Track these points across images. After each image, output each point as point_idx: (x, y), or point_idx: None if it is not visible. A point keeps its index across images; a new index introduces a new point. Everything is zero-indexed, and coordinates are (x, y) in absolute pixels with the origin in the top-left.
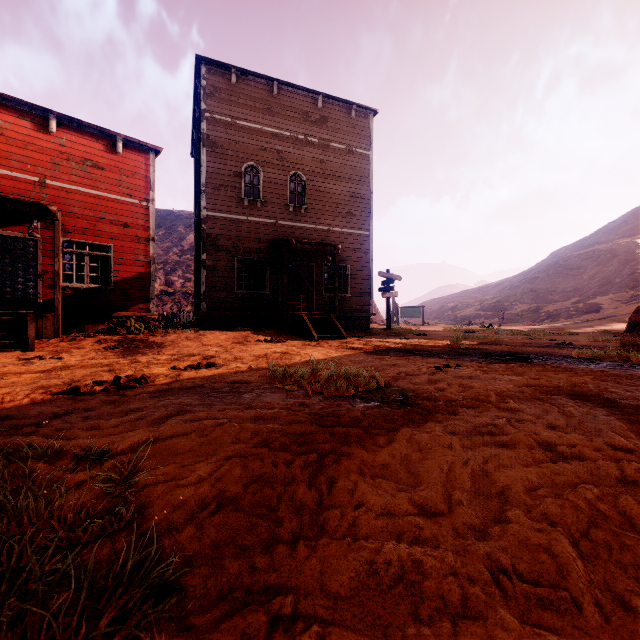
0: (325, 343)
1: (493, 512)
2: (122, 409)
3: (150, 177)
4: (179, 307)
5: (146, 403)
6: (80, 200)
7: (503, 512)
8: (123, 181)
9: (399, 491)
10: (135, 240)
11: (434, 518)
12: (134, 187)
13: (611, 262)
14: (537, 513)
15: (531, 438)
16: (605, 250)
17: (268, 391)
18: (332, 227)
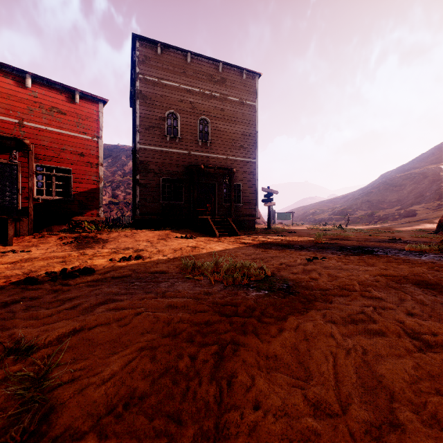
0: (224, 239)
1: (383, 412)
2: (61, 298)
3: (99, 120)
4: (122, 213)
5: (82, 292)
6: (48, 136)
7: (393, 412)
8: (80, 123)
9: (293, 386)
10: (88, 165)
11: (330, 420)
12: (88, 127)
13: (423, 181)
14: (428, 416)
15: (397, 326)
16: (419, 173)
17: (180, 280)
18: (229, 156)
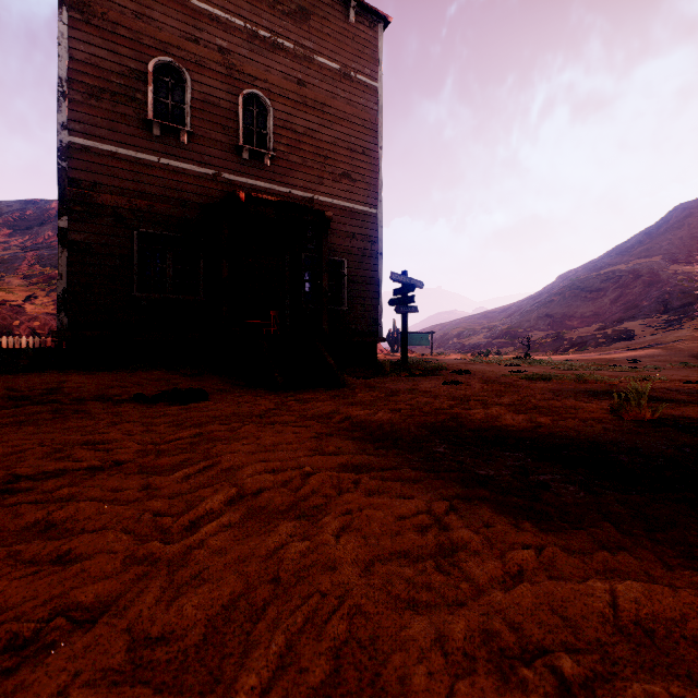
0: (297, 401)
1: None
2: None
3: None
4: None
5: None
6: None
7: None
8: None
9: None
10: None
11: None
12: None
13: (634, 284)
14: None
15: None
16: (626, 270)
17: None
18: (318, 195)
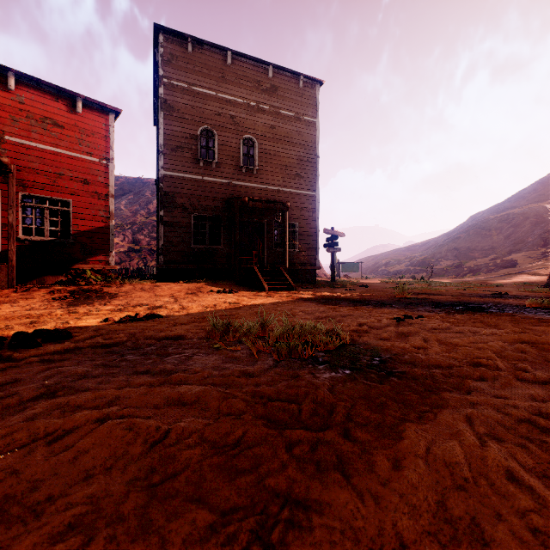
0: (275, 294)
1: None
2: None
3: (110, 137)
4: (145, 262)
5: (23, 373)
6: (39, 156)
7: None
8: (83, 140)
9: None
10: (95, 196)
11: None
12: (94, 146)
13: (524, 224)
14: None
15: None
16: (518, 213)
17: (203, 351)
18: (282, 187)
